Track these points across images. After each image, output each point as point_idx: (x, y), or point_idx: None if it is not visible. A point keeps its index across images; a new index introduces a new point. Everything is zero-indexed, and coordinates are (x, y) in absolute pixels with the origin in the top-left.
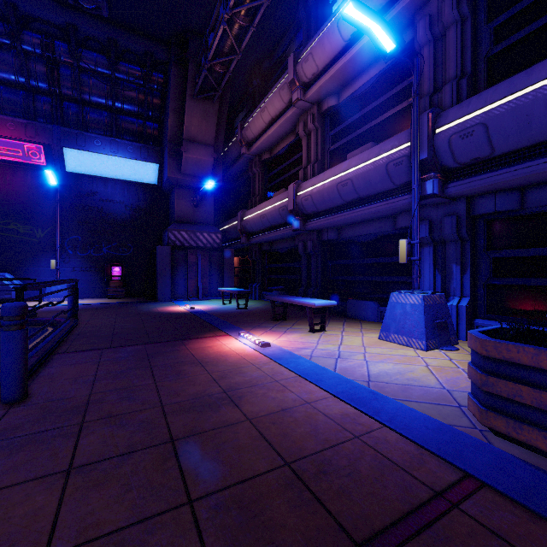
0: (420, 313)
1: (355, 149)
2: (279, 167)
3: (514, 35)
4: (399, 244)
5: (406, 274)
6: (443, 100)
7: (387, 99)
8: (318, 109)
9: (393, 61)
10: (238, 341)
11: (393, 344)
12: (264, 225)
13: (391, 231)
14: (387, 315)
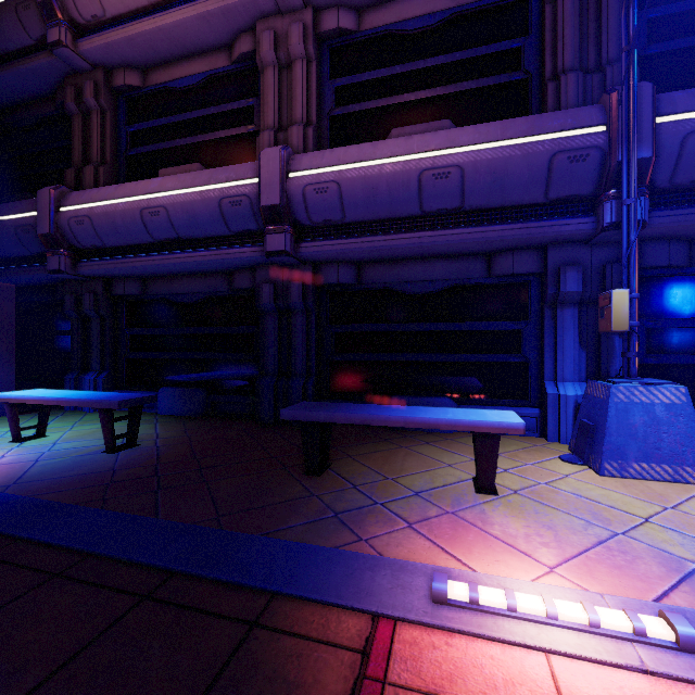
0: (689, 419)
1: (394, 126)
2: (175, 115)
3: (676, 41)
4: (613, 296)
5: (503, 350)
6: (609, 85)
7: (466, 60)
8: (314, 22)
9: (484, 1)
10: (523, 652)
11: (648, 482)
12: (150, 232)
13: (479, 278)
14: (614, 428)
